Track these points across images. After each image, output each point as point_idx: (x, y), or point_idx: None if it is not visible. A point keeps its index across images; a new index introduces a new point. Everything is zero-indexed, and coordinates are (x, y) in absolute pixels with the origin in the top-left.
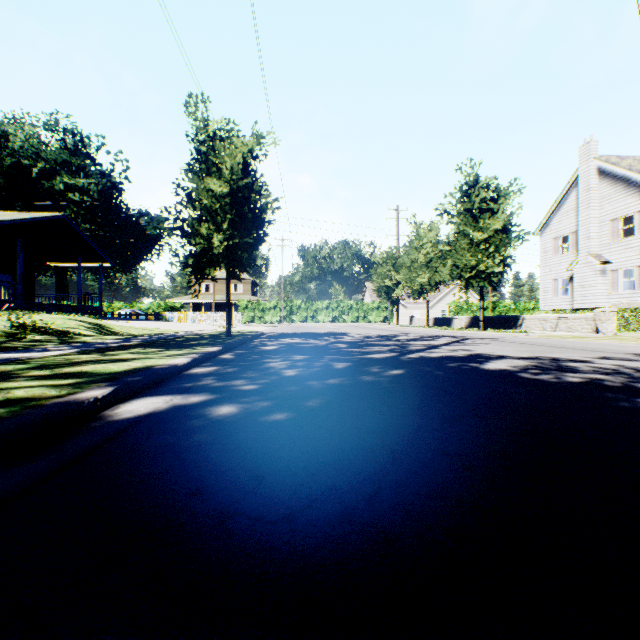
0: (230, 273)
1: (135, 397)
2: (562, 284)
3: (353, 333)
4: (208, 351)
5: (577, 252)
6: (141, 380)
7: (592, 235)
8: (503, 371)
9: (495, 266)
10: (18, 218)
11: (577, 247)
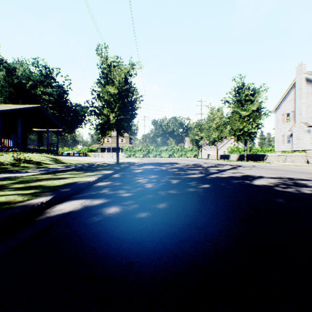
0: (118, 133)
1: (65, 200)
2: (286, 138)
3: (179, 163)
4: (106, 173)
5: (294, 121)
6: (69, 190)
7: (303, 112)
8: (265, 186)
9: (253, 129)
10: (18, 107)
11: (294, 119)
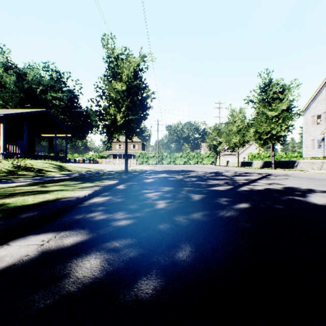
0: (127, 136)
1: (21, 234)
2: (317, 142)
3: (197, 170)
4: (108, 184)
5: None
6: (34, 216)
7: None
8: None
9: (282, 131)
10: (24, 111)
11: None
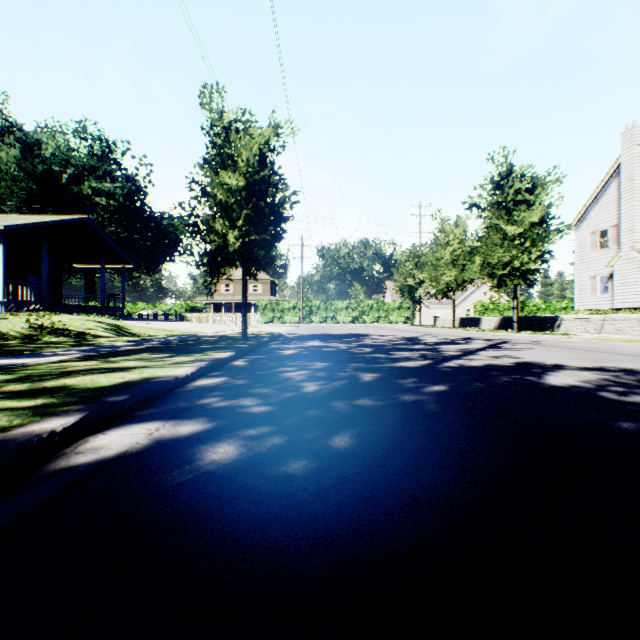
0: (246, 272)
1: (114, 424)
2: (601, 282)
3: (375, 335)
4: (218, 357)
5: (618, 247)
6: (126, 400)
7: (636, 228)
8: (576, 388)
9: (531, 262)
10: (43, 221)
11: (618, 242)
